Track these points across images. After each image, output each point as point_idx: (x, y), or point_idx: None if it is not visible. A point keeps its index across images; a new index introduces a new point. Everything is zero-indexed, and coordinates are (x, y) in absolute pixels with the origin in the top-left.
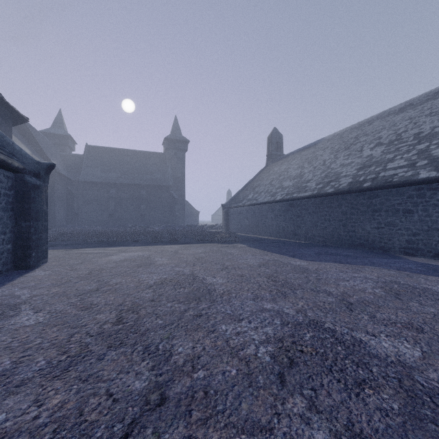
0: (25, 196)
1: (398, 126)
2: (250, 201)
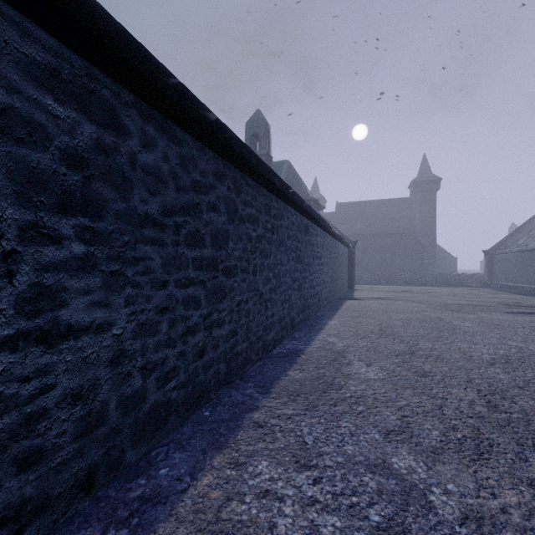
0: (351, 257)
1: None
2: (518, 247)
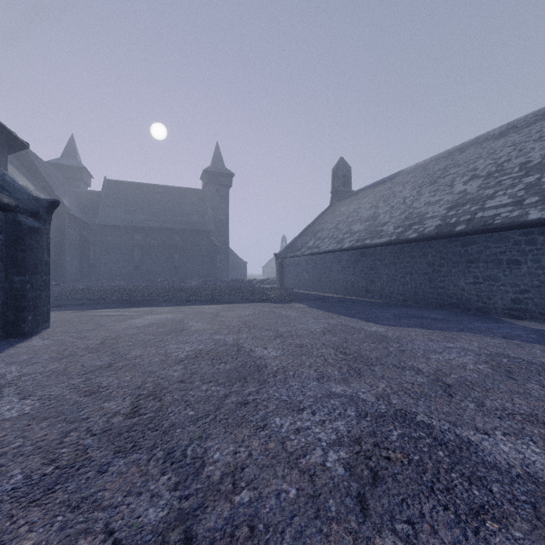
0: (19, 242)
1: (498, 154)
2: (310, 249)
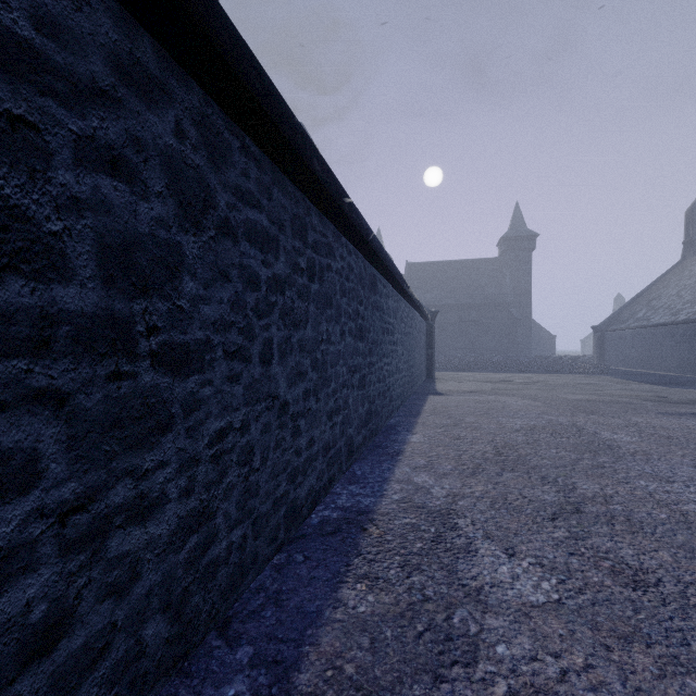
0: (430, 334)
1: None
2: (637, 321)
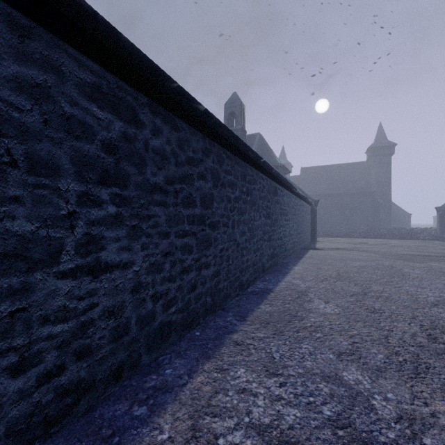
0: (314, 214)
1: None
2: None
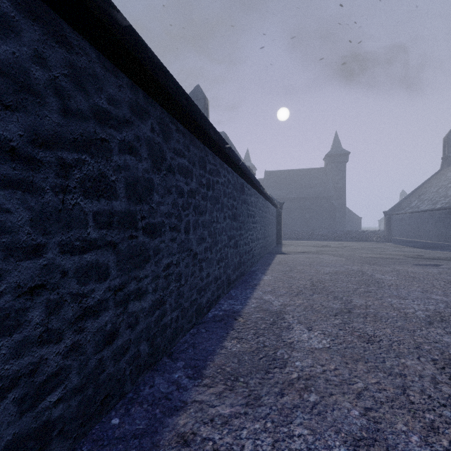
0: (279, 217)
1: None
2: (411, 209)
